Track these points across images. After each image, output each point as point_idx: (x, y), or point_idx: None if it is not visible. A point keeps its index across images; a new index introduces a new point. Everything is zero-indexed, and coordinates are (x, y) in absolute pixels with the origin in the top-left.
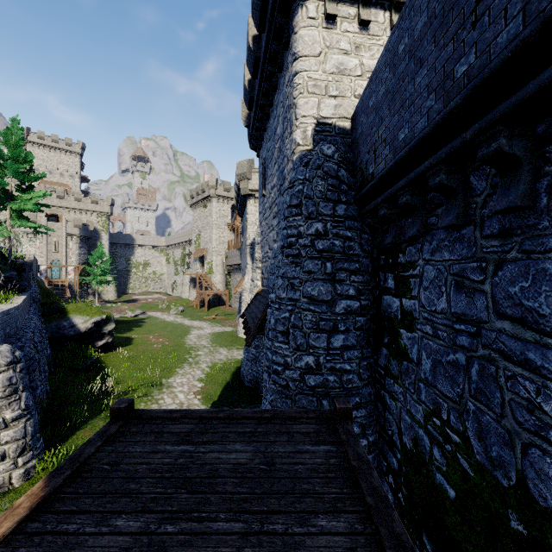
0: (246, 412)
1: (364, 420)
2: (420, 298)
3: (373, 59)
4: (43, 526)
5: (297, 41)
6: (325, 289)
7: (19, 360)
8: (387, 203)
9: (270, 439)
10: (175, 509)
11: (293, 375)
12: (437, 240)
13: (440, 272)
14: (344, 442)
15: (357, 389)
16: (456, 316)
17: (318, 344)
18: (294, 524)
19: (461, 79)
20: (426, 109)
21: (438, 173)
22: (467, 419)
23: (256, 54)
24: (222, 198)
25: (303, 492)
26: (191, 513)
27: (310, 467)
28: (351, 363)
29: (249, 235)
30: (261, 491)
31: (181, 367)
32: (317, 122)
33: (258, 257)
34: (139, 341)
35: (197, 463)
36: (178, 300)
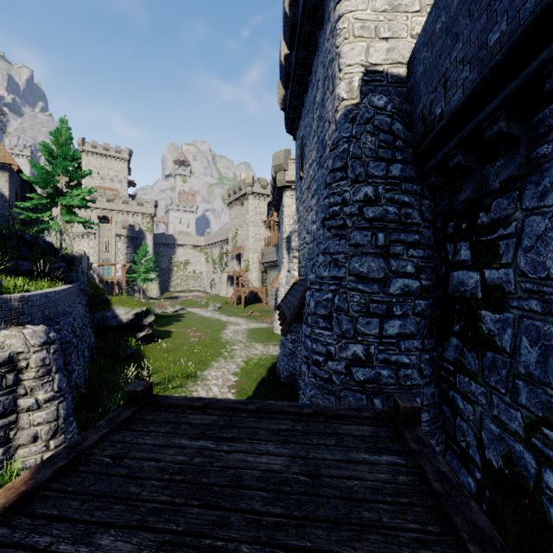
0: (281, 405)
1: (426, 426)
2: (517, 265)
3: None
4: (10, 534)
5: None
6: (376, 265)
7: (53, 342)
8: (463, 148)
9: (312, 441)
10: (181, 529)
11: (337, 367)
12: (552, 175)
13: None
14: (416, 452)
15: (417, 387)
16: None
17: (368, 331)
18: None
19: None
20: None
21: None
22: None
23: (293, 20)
24: (258, 196)
25: (363, 522)
26: (202, 539)
27: (370, 486)
28: (410, 355)
29: (285, 228)
30: (302, 514)
31: (216, 361)
32: (365, 70)
33: (295, 246)
34: (177, 335)
35: (216, 465)
36: (216, 297)
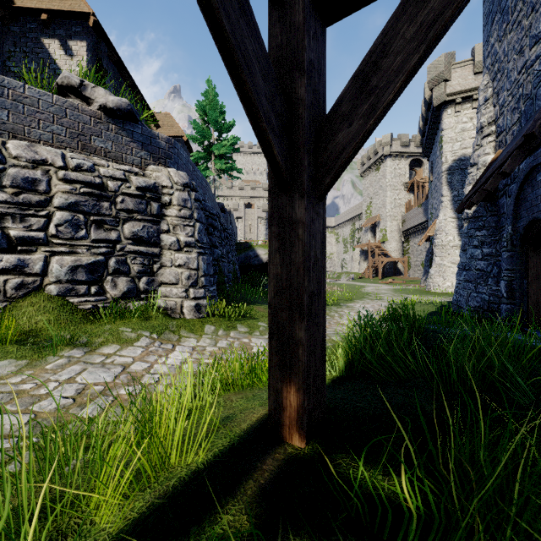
0: None
1: None
2: None
3: None
4: None
5: None
6: None
7: (195, 190)
8: None
9: None
10: None
11: None
12: None
13: None
14: None
15: None
16: None
17: None
18: None
19: None
20: None
21: None
22: None
23: None
24: (397, 155)
25: None
26: None
27: None
28: None
29: (446, 156)
30: None
31: (360, 300)
32: None
33: (486, 120)
34: None
35: None
36: (348, 272)
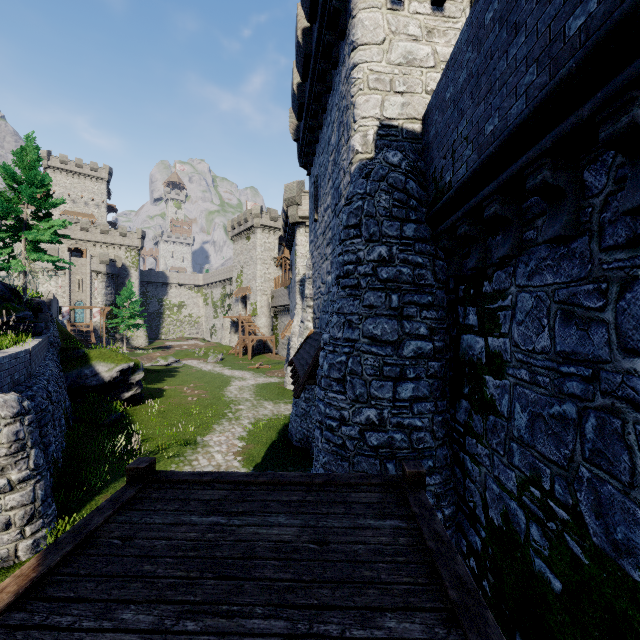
0: (292, 476)
1: (438, 489)
2: (512, 336)
3: (449, 47)
4: (30, 617)
5: (355, 27)
6: (390, 327)
7: (27, 412)
8: (469, 219)
9: (322, 510)
10: (199, 599)
11: (351, 432)
12: (536, 259)
13: (540, 300)
14: (417, 516)
15: (430, 450)
16: (563, 355)
17: (382, 394)
18: (353, 625)
19: (576, 37)
20: (524, 87)
21: (540, 170)
22: (578, 490)
23: (306, 51)
24: (267, 229)
25: (364, 580)
26: (219, 606)
27: (373, 548)
28: (422, 418)
29: (299, 269)
30: (310, 578)
31: (219, 424)
32: (380, 124)
33: (309, 294)
34: (171, 394)
35: (229, 539)
36: (218, 347)
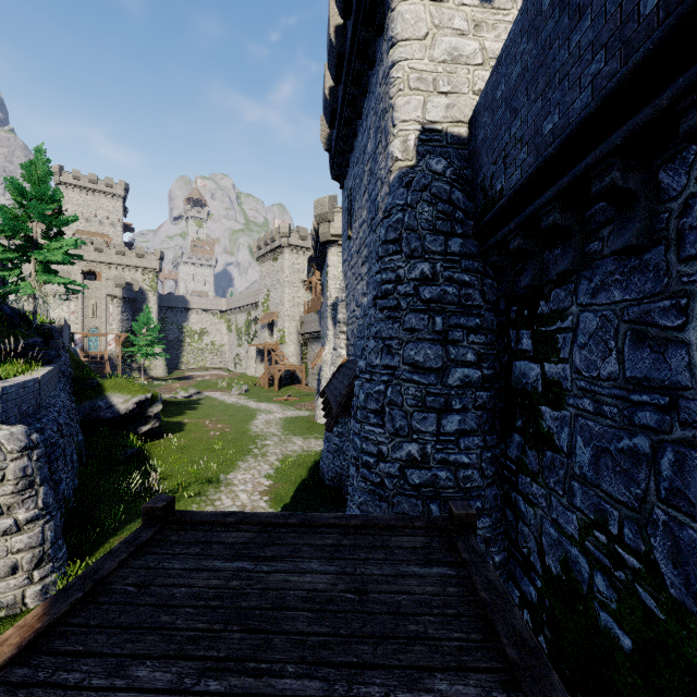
0: (326, 518)
1: (488, 533)
2: (573, 361)
3: (499, 42)
4: (34, 674)
5: (394, 21)
6: (434, 353)
7: (36, 446)
8: (523, 231)
9: (360, 556)
10: (222, 655)
11: (390, 469)
12: (602, 274)
13: (606, 320)
14: (467, 562)
15: (478, 490)
16: (634, 382)
17: (424, 427)
18: (398, 687)
19: (653, 15)
20: (589, 77)
21: (608, 171)
22: (652, 534)
23: (340, 50)
24: (296, 249)
25: (409, 635)
26: (246, 663)
27: (418, 599)
28: (470, 454)
29: (331, 292)
30: (348, 632)
31: (244, 460)
32: (422, 128)
33: (342, 318)
34: (192, 428)
35: (256, 587)
36: (242, 377)
